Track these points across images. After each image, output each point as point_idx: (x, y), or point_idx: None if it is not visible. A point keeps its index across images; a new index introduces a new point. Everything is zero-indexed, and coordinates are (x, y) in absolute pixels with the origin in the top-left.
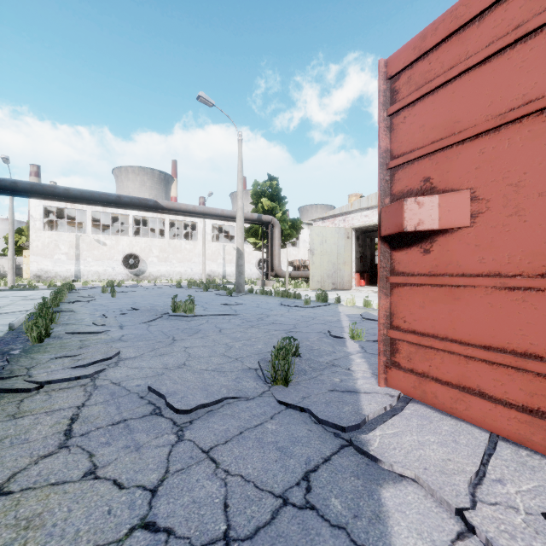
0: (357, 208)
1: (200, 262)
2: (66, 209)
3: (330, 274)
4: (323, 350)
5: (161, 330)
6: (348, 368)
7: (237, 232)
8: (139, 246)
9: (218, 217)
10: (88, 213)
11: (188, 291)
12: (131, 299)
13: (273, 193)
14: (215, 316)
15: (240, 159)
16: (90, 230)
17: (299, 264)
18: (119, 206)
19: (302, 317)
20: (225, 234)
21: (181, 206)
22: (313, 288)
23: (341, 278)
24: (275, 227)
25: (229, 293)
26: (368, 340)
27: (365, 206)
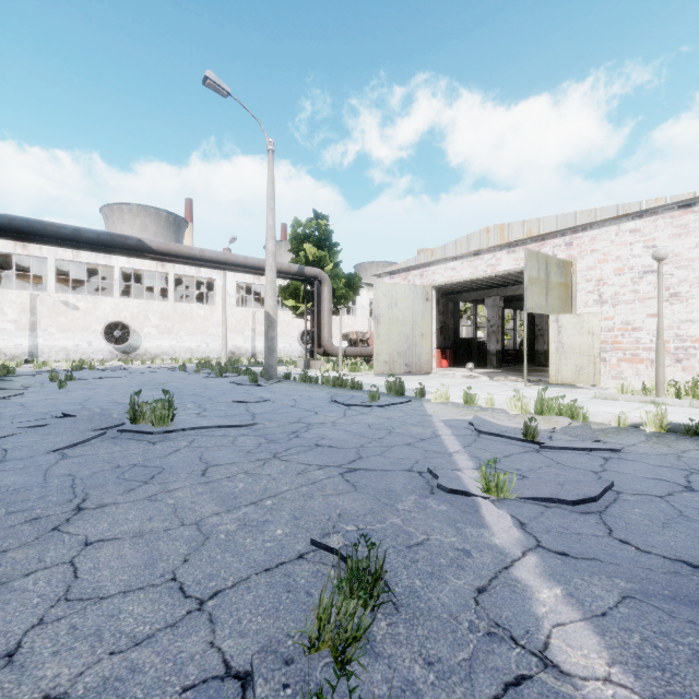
0: (440, 258)
1: (220, 334)
2: (17, 256)
3: (402, 351)
4: (439, 545)
5: (74, 473)
6: (543, 650)
7: (266, 288)
8: (129, 311)
9: (240, 267)
10: (50, 262)
11: (193, 377)
12: (87, 393)
13: (321, 237)
14: (211, 430)
15: (270, 180)
16: (54, 287)
17: (357, 337)
18: (81, 246)
19: (369, 429)
20: (255, 296)
21: (181, 248)
22: (378, 372)
23: (418, 357)
24: (324, 284)
25: (252, 380)
26: (522, 498)
27: (452, 254)
